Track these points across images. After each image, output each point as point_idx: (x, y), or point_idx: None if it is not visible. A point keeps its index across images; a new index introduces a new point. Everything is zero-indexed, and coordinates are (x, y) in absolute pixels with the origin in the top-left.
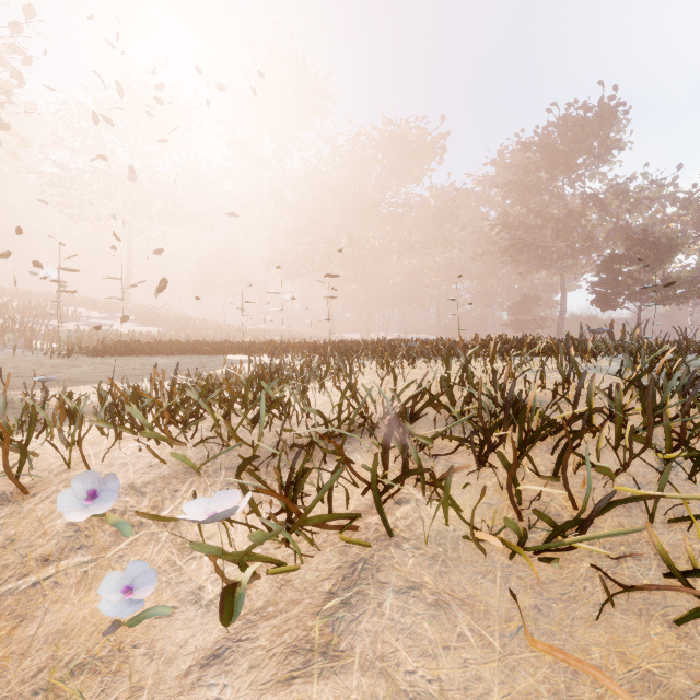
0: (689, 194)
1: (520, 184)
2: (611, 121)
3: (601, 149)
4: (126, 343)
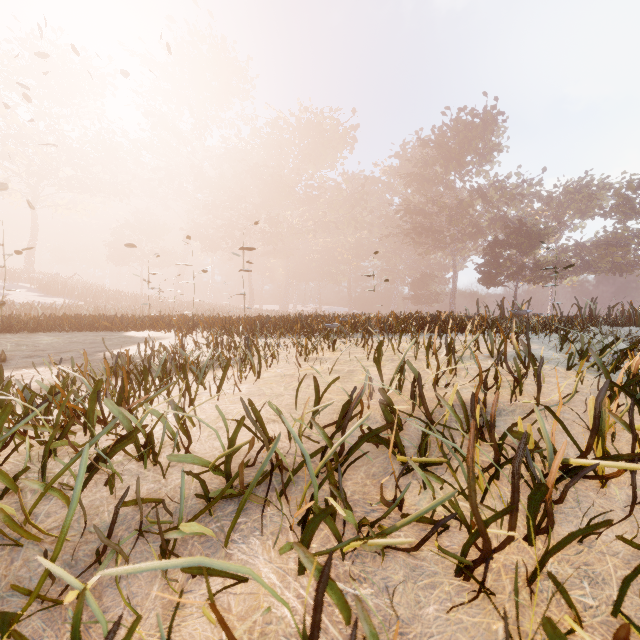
0: (550, 193)
1: (419, 175)
2: (493, 128)
3: (484, 150)
4: (3, 319)
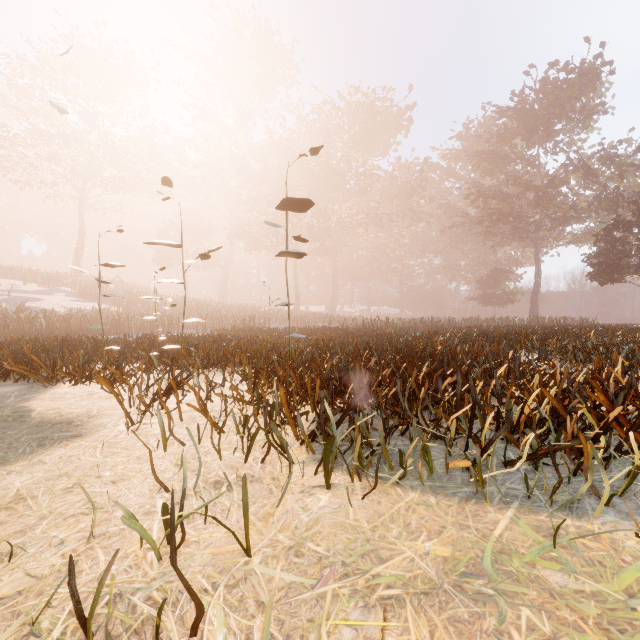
0: None
1: (493, 152)
2: (594, 84)
3: (581, 114)
4: None
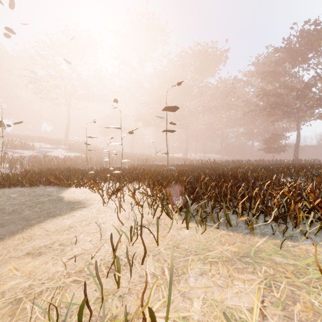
0: None
1: (272, 71)
2: None
3: None
4: None
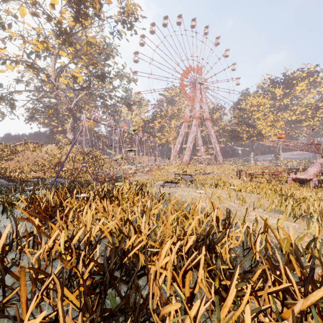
0: None
1: None
2: None
3: None
4: None
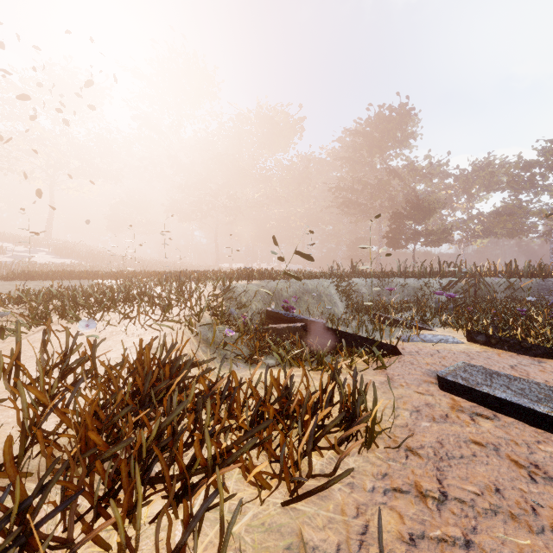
0: (460, 171)
1: (350, 158)
2: (408, 120)
3: (401, 138)
4: (29, 272)
